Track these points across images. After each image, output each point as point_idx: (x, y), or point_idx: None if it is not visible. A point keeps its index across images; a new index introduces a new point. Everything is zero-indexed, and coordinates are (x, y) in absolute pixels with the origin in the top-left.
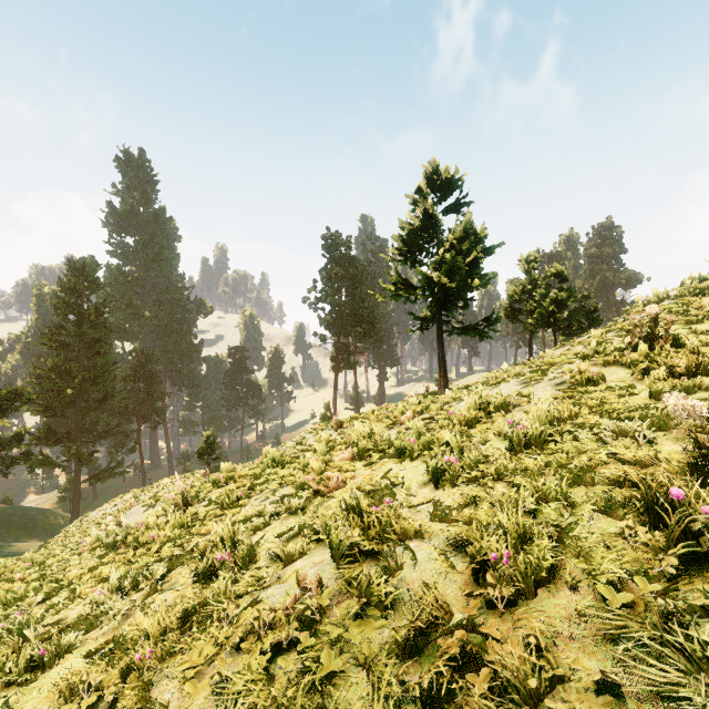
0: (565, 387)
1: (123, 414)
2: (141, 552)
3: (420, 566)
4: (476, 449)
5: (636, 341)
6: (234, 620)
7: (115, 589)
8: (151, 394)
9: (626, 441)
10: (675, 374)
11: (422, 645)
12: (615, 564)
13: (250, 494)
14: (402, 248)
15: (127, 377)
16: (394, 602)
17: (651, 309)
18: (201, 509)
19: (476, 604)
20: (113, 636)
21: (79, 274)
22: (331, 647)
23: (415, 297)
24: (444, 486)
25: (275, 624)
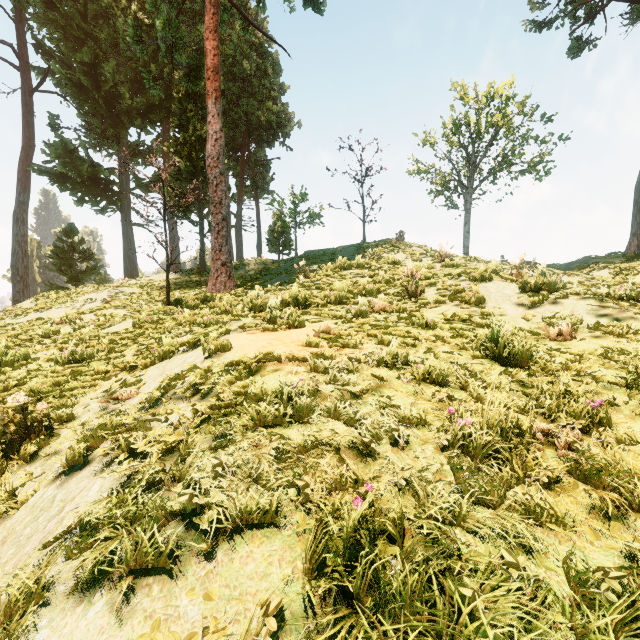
0: None
1: None
2: None
3: None
4: None
5: None
6: None
7: None
8: None
9: None
10: None
11: None
12: None
13: None
14: None
15: None
16: None
17: None
18: None
19: None
20: None
21: None
22: None
23: None
24: None
25: None
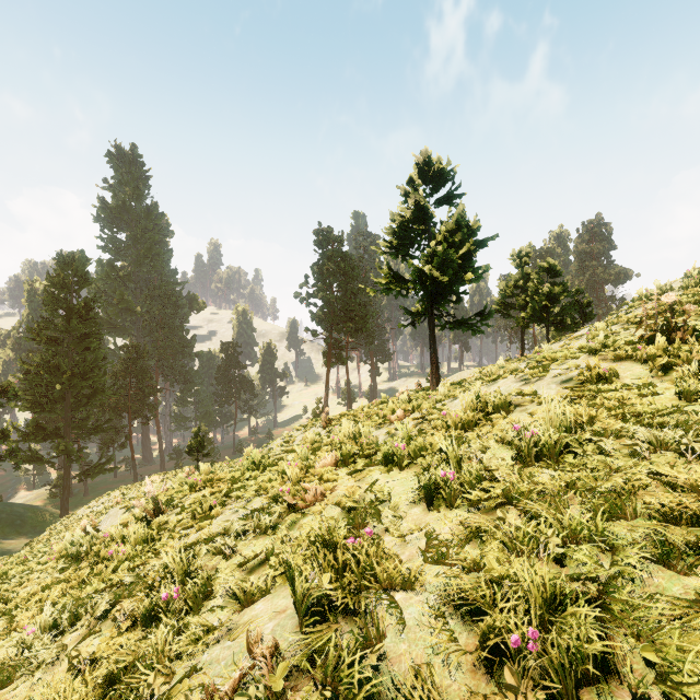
0: (572, 384)
1: (114, 410)
2: (99, 569)
3: (408, 633)
4: (476, 457)
5: (650, 334)
6: None
7: (48, 627)
8: (142, 390)
9: (668, 456)
10: None
11: None
12: None
13: (226, 501)
14: (393, 241)
15: (118, 372)
16: (372, 692)
17: (668, 298)
18: (172, 517)
19: None
20: None
21: (68, 268)
22: None
23: (407, 291)
24: (439, 507)
25: None
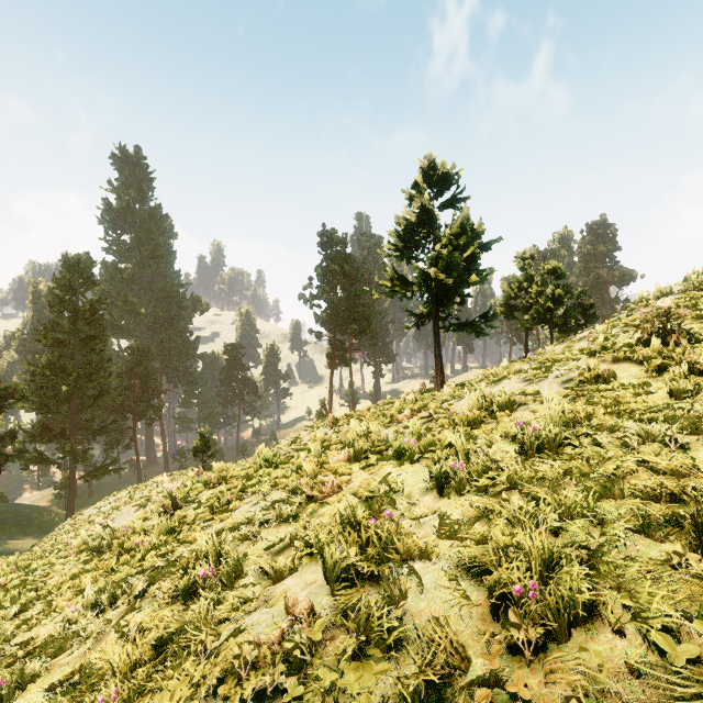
0: (573, 384)
1: (118, 411)
2: (125, 559)
3: (427, 594)
4: (482, 452)
5: (647, 336)
6: (212, 655)
7: (90, 606)
8: (146, 391)
9: (655, 446)
10: (694, 372)
11: (434, 700)
12: (667, 601)
13: (242, 496)
14: (398, 244)
15: (123, 374)
16: (398, 639)
17: (663, 303)
18: (190, 511)
19: (498, 648)
20: (80, 665)
21: (74, 270)
22: (324, 698)
23: (412, 293)
24: (449, 495)
25: (259, 662)
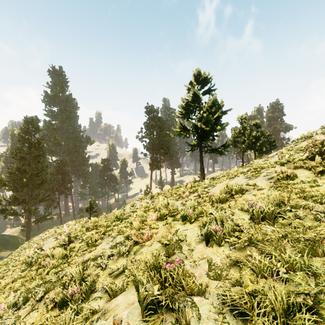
0: (273, 180)
1: (51, 190)
2: (40, 271)
3: (203, 323)
4: (229, 218)
5: (311, 155)
6: None
7: (12, 305)
8: (64, 181)
9: None
10: None
11: None
12: None
13: (103, 237)
14: (183, 111)
15: (53, 173)
16: None
17: (320, 138)
18: (77, 244)
19: None
20: None
21: (29, 124)
22: None
23: (189, 135)
24: (212, 245)
25: None
